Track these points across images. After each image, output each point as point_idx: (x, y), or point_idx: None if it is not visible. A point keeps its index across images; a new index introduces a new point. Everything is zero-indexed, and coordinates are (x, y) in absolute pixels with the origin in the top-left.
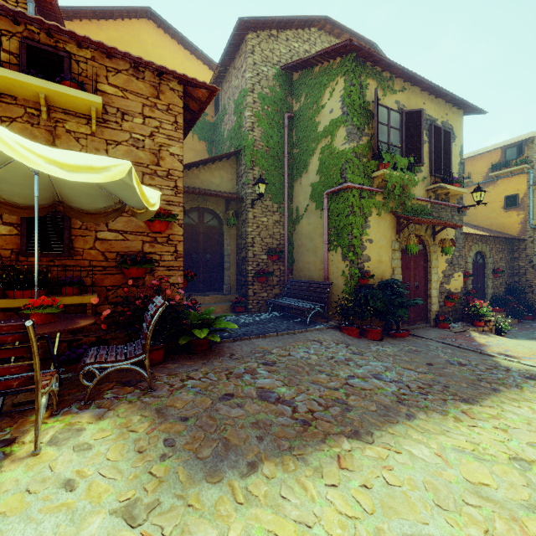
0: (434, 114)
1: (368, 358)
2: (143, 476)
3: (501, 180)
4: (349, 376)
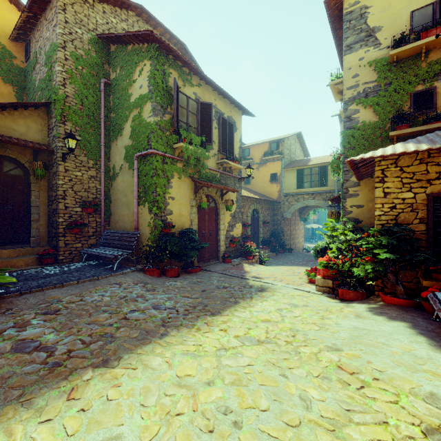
0: (222, 109)
1: (158, 292)
2: None
3: (269, 163)
4: (131, 311)
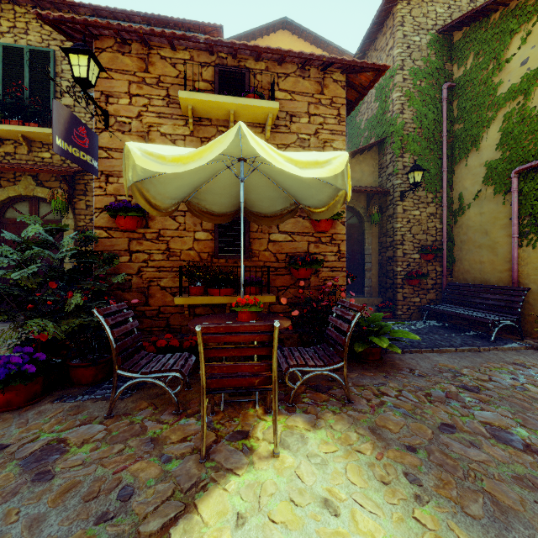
0: None
1: None
2: (410, 522)
3: None
4: None
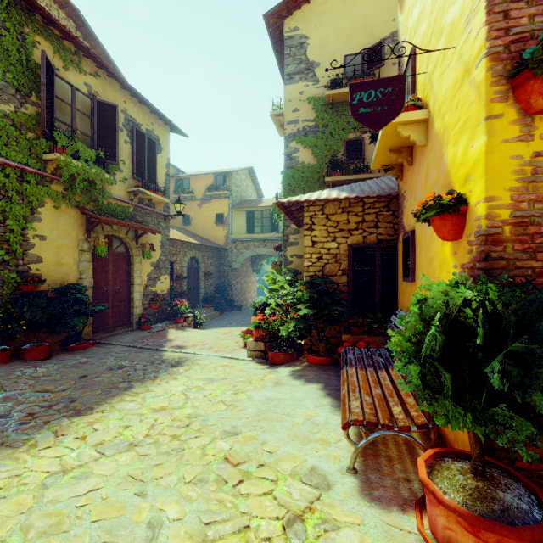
0: (138, 118)
1: None
2: None
3: (214, 200)
4: None
